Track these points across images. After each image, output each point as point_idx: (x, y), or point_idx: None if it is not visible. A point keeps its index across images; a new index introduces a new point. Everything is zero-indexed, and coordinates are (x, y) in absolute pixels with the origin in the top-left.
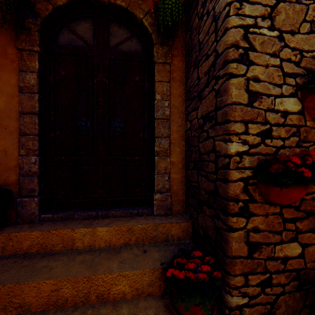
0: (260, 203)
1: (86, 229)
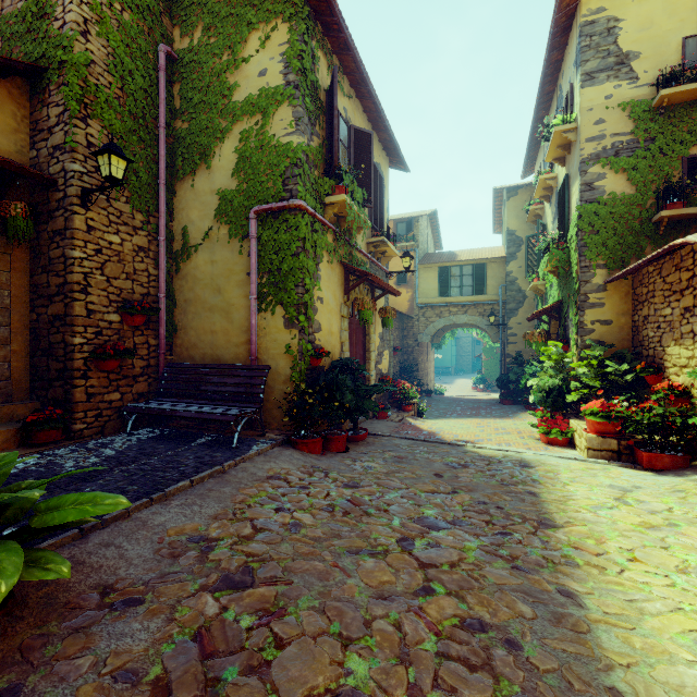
0: (95, 371)
1: None
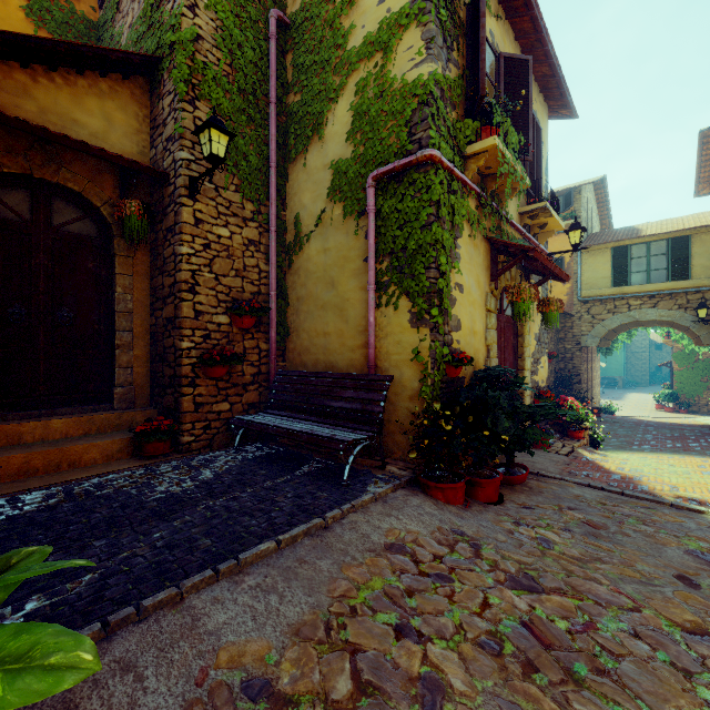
0: (203, 379)
1: (38, 422)
